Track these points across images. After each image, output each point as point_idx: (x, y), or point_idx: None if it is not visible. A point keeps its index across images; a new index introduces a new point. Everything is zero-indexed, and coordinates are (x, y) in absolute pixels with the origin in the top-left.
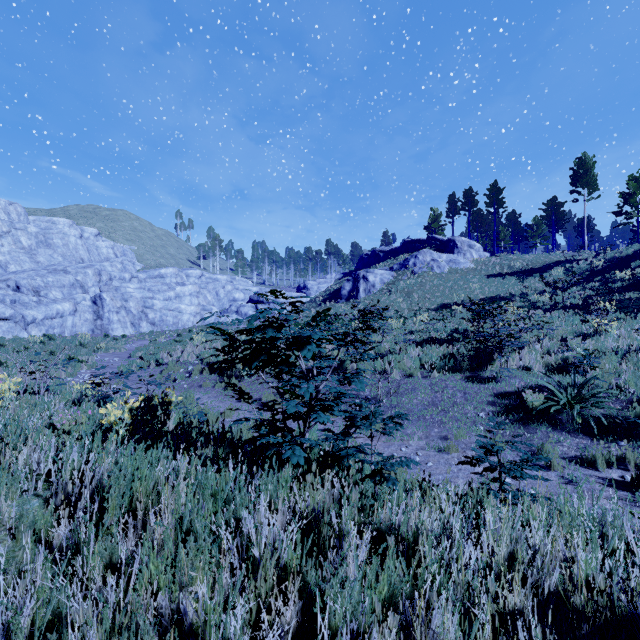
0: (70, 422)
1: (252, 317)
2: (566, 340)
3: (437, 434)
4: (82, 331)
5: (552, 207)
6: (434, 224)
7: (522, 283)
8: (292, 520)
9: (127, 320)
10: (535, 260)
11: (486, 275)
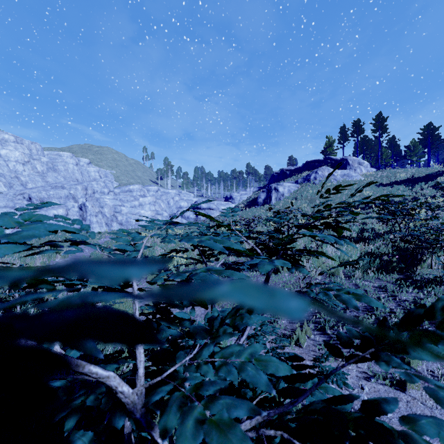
0: None
1: None
2: None
3: None
4: None
5: (428, 131)
6: (329, 148)
7: (410, 190)
8: None
9: (103, 221)
10: (418, 172)
11: (376, 185)
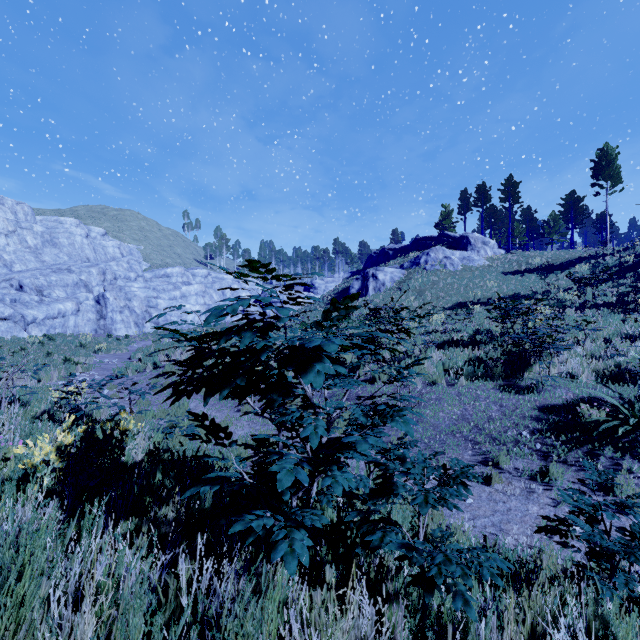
0: None
1: (212, 311)
2: (611, 342)
3: (472, 457)
4: (85, 331)
5: (571, 202)
6: (445, 221)
7: (543, 280)
8: None
9: (131, 320)
10: (555, 257)
11: (503, 272)
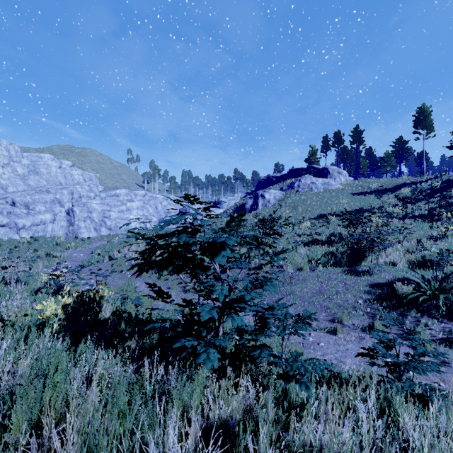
0: (17, 313)
1: (165, 222)
2: (420, 242)
3: (325, 317)
4: (59, 234)
5: (399, 144)
6: (312, 157)
7: (379, 199)
8: (205, 448)
9: (91, 226)
10: (387, 182)
11: (351, 193)
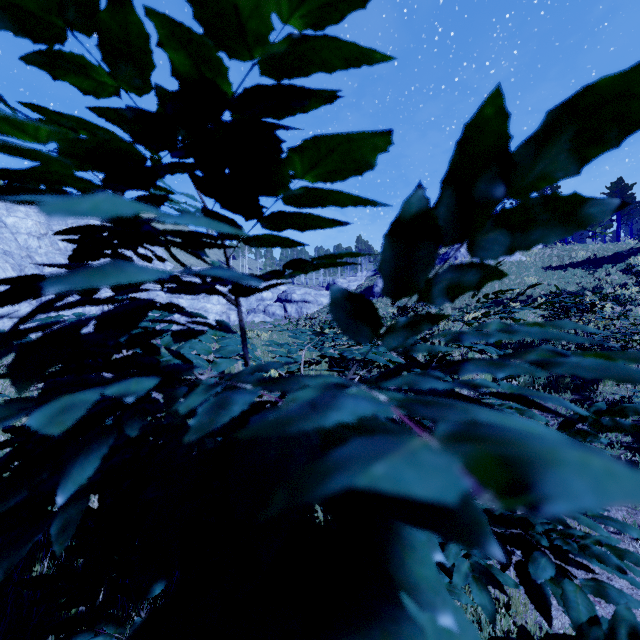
0: None
1: None
2: None
3: None
4: None
5: (617, 190)
6: None
7: (591, 276)
8: None
9: None
10: (602, 250)
11: (542, 268)
